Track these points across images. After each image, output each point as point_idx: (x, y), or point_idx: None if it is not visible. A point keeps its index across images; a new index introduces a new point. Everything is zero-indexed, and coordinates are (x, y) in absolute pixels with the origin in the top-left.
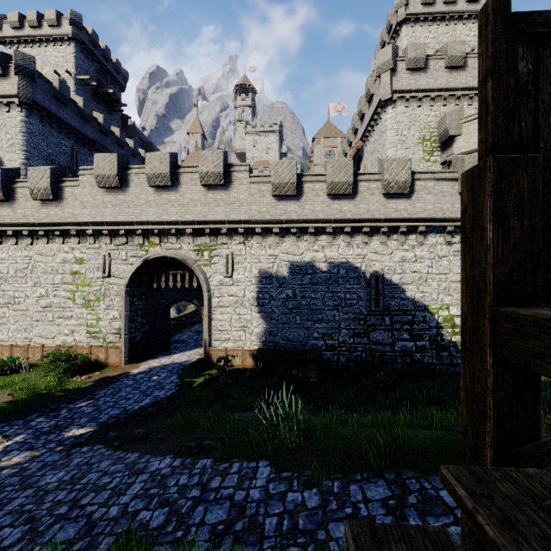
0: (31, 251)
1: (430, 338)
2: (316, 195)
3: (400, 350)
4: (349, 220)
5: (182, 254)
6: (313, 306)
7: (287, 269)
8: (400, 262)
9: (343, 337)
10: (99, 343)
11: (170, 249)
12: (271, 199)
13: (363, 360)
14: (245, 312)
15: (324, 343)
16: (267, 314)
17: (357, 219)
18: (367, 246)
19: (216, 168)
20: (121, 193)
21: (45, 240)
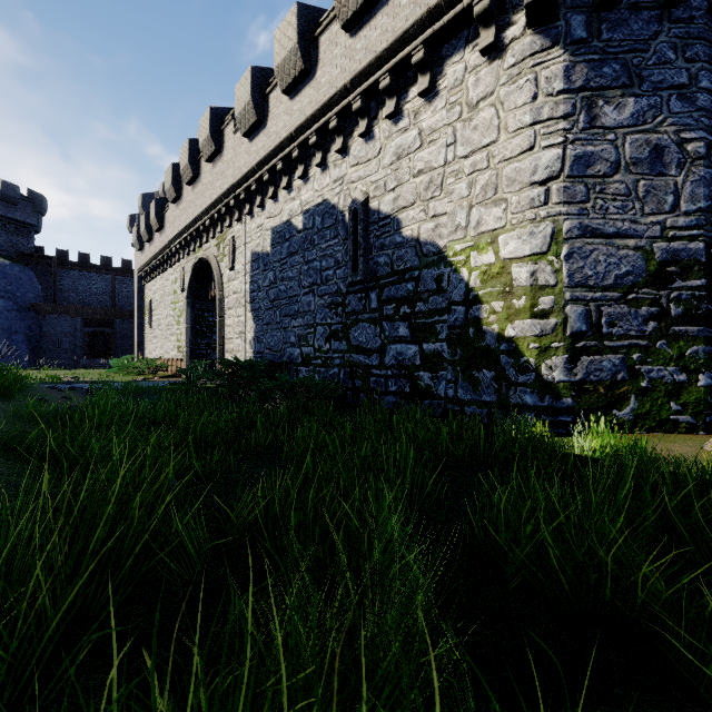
0: (164, 279)
1: (452, 333)
2: (279, 105)
3: (394, 365)
4: (310, 121)
5: (209, 252)
6: (290, 291)
7: (269, 241)
8: (394, 162)
9: (319, 340)
10: (181, 357)
11: (206, 250)
12: (247, 143)
13: (341, 383)
14: (242, 312)
15: (300, 351)
16: (256, 313)
17: (318, 112)
18: (346, 158)
19: (206, 132)
20: (181, 202)
21: (165, 267)
